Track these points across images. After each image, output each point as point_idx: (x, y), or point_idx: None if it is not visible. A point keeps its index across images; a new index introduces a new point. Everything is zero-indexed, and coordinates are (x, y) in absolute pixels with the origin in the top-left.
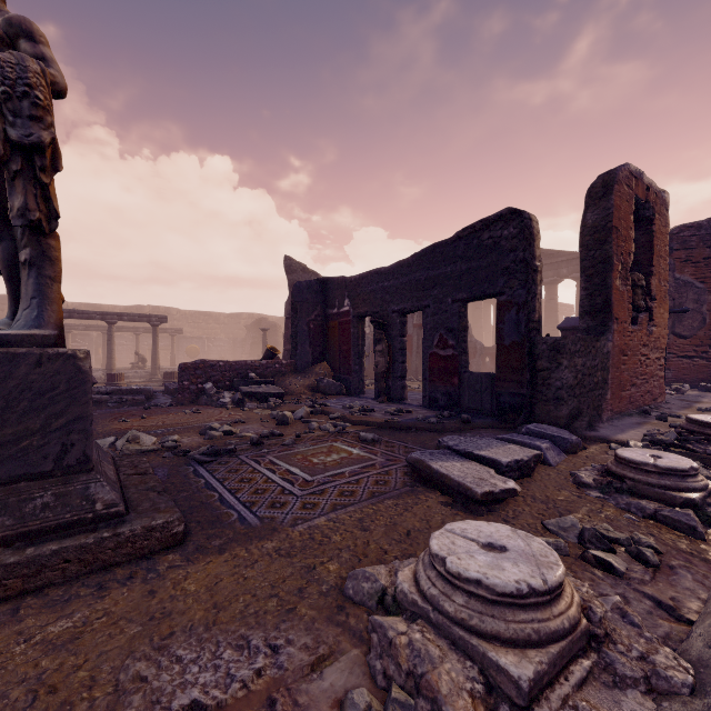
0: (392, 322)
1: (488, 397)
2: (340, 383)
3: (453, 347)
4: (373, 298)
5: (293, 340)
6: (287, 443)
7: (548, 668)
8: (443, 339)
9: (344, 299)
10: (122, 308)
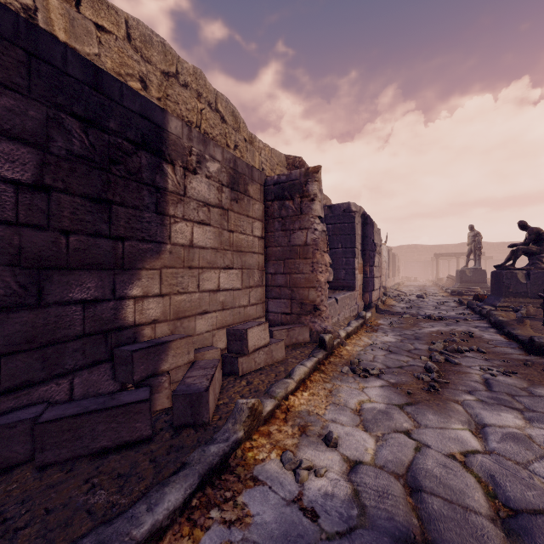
0: None
1: None
2: None
3: None
4: None
5: None
6: None
7: None
8: None
9: None
10: (453, 245)
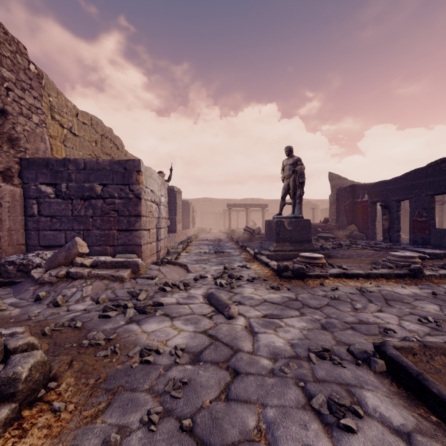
0: (392, 205)
1: (444, 239)
2: (362, 234)
3: (425, 216)
4: (381, 194)
5: (337, 214)
6: (345, 249)
7: (407, 264)
8: (420, 213)
9: (365, 194)
10: (239, 200)
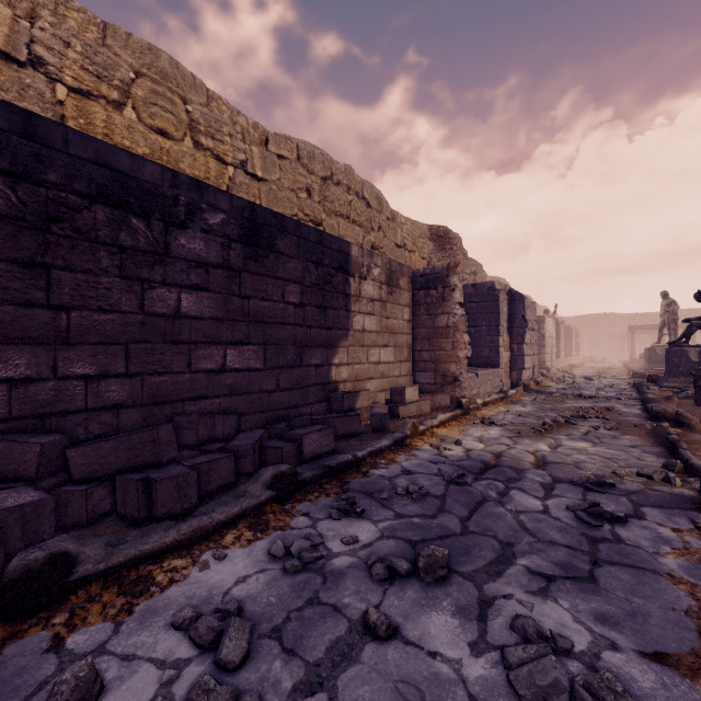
0: None
1: None
2: None
3: None
4: None
5: None
6: None
7: None
8: None
9: None
10: None
